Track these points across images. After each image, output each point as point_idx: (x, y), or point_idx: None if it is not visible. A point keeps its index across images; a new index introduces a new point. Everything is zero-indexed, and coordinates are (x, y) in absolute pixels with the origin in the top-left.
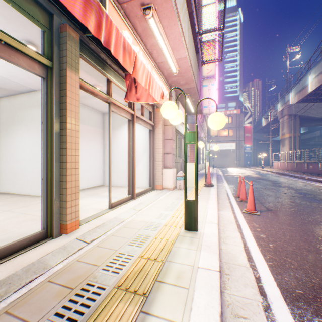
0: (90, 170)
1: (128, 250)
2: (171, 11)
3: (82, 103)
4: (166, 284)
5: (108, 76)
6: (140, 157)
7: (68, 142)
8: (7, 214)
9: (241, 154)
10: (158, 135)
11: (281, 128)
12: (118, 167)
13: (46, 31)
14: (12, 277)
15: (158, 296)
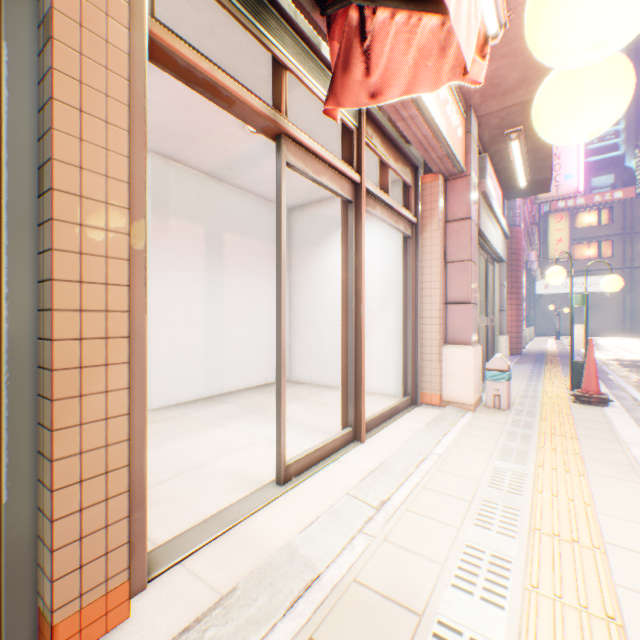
0: (256, 344)
1: None
2: None
3: (237, 184)
4: None
5: (275, 46)
6: (375, 314)
7: (60, 248)
8: None
9: (637, 304)
10: (429, 250)
11: None
12: (321, 339)
13: None
14: None
15: None
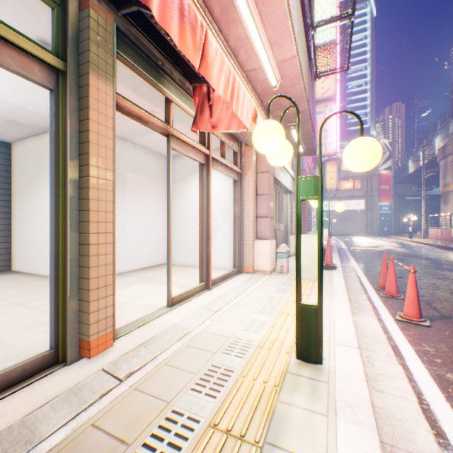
0: (146, 241)
1: (190, 404)
2: None
3: (135, 142)
4: None
5: (167, 93)
6: (219, 223)
7: (92, 198)
8: (18, 309)
9: (373, 217)
10: (248, 188)
11: (442, 175)
12: (187, 238)
13: (54, 9)
14: None
15: None
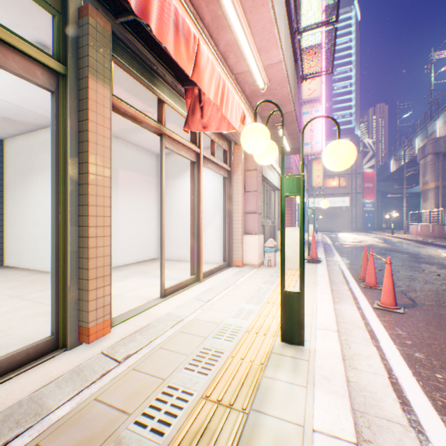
0: (138, 236)
1: (184, 380)
2: None
3: (127, 140)
4: None
5: (160, 94)
6: (209, 218)
7: (91, 194)
8: (14, 302)
9: (358, 213)
10: (237, 185)
11: (422, 174)
12: (178, 233)
13: (55, 17)
14: None
15: None
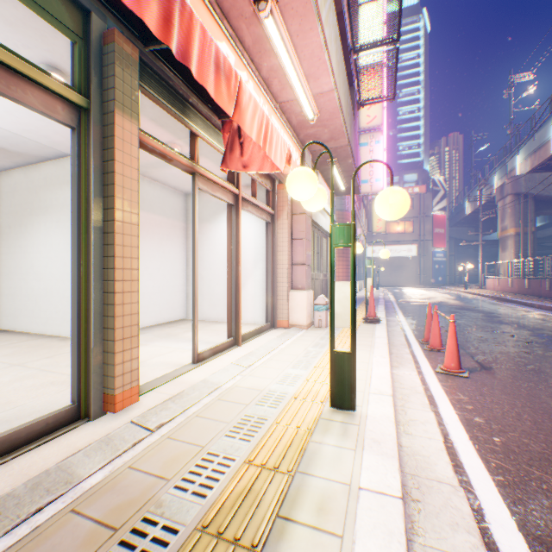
0: (163, 293)
1: (225, 447)
2: (305, 3)
3: (150, 176)
4: (298, 524)
5: (193, 126)
6: (249, 271)
7: (117, 244)
8: (17, 370)
9: (427, 265)
10: (282, 232)
11: (500, 218)
12: (211, 288)
13: (76, 43)
14: (5, 501)
15: (282, 551)
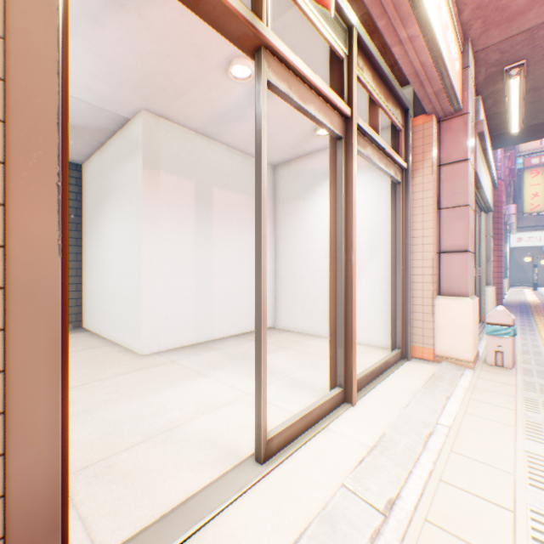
0: (243, 293)
1: None
2: None
3: (225, 141)
4: None
5: None
6: (360, 264)
7: None
8: None
9: None
10: (420, 196)
11: None
12: (305, 289)
13: None
14: None
15: None
